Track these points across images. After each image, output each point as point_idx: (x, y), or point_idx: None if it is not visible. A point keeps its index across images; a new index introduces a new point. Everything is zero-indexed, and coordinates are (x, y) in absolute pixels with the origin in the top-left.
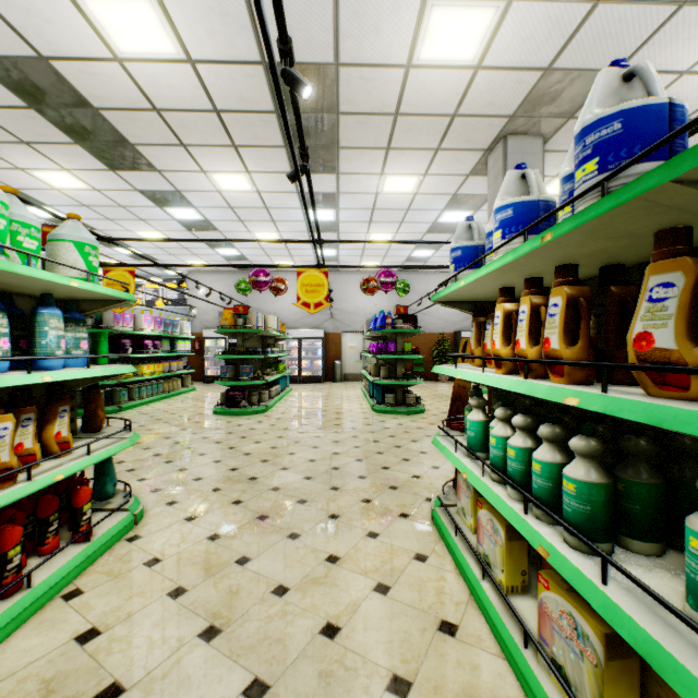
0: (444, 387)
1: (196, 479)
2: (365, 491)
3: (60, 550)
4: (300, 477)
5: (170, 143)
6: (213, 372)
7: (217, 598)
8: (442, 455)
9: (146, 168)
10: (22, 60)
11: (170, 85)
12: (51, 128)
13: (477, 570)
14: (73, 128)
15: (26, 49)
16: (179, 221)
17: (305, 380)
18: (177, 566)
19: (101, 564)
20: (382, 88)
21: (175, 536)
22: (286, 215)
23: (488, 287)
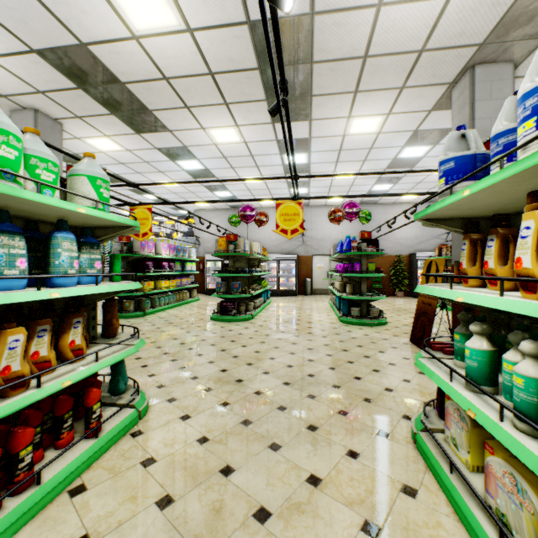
0: (401, 302)
1: (193, 378)
2: (341, 401)
3: (69, 447)
4: (279, 382)
5: (177, 106)
6: (212, 286)
7: (200, 515)
8: (411, 368)
9: (161, 129)
10: (69, 49)
11: (175, 55)
12: (94, 103)
13: (489, 529)
14: (109, 101)
15: (71, 39)
16: (187, 171)
17: (282, 293)
18: (168, 469)
19: (107, 458)
20: (353, 32)
21: (170, 434)
22: (267, 160)
23: (497, 196)
